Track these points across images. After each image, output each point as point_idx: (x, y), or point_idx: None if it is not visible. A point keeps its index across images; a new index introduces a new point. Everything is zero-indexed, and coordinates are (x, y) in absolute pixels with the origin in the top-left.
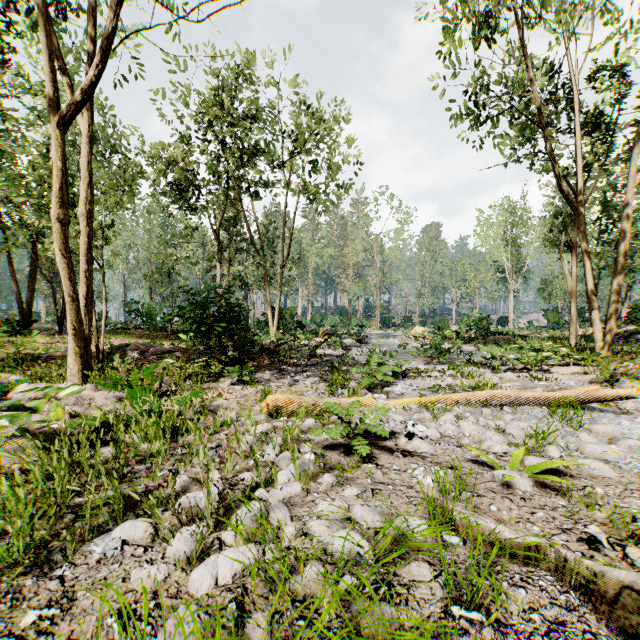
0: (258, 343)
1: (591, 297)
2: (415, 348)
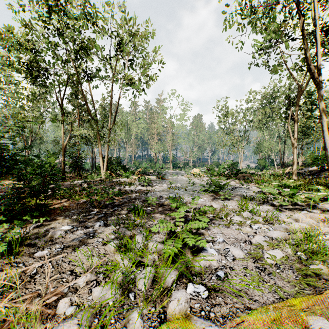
0: (87, 181)
1: (328, 148)
2: (202, 185)
